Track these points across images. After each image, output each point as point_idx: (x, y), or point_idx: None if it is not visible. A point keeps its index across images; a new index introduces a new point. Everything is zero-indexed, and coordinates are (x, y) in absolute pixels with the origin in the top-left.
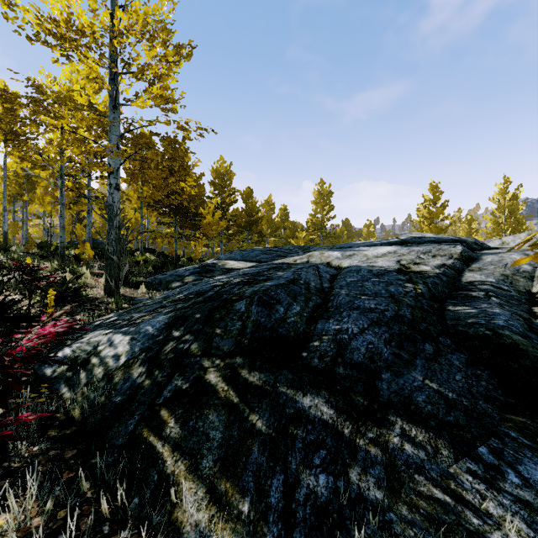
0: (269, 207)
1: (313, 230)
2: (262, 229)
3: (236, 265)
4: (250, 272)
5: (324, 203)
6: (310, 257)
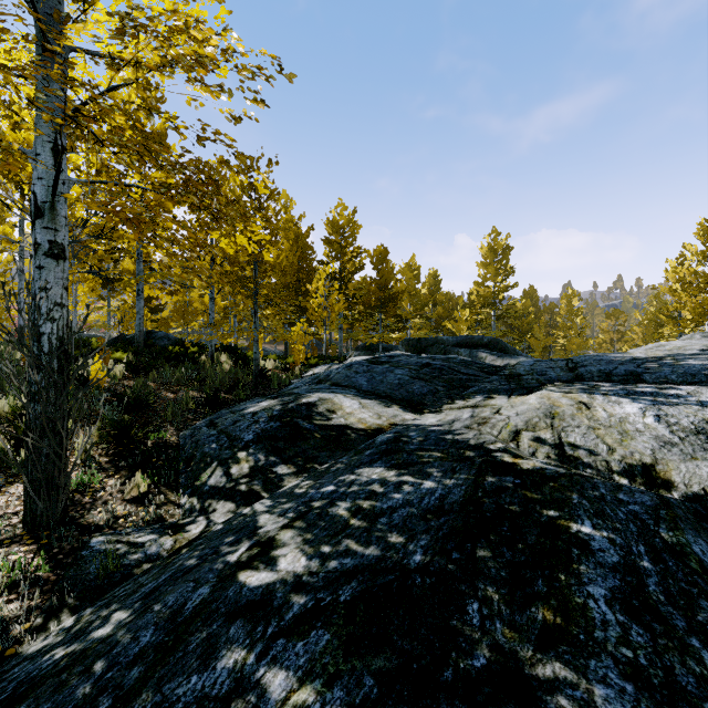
0: (412, 273)
1: (481, 307)
2: (401, 306)
3: (357, 414)
4: (396, 563)
5: (498, 265)
6: (558, 423)
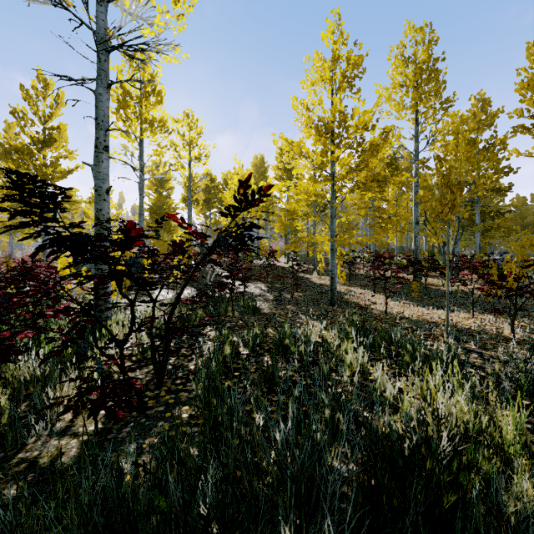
0: None
1: None
2: None
3: None
4: None
5: None
6: None
